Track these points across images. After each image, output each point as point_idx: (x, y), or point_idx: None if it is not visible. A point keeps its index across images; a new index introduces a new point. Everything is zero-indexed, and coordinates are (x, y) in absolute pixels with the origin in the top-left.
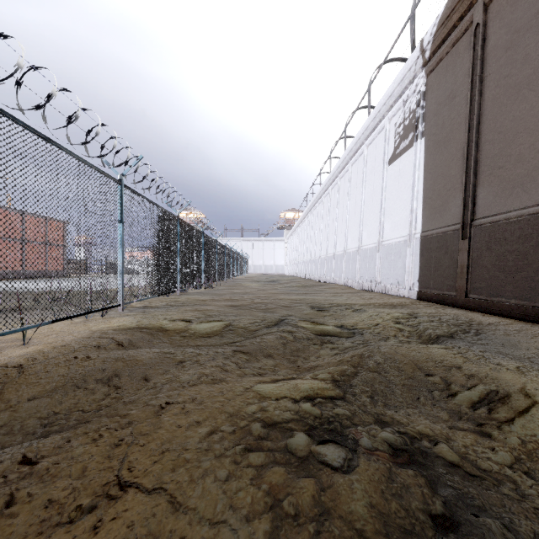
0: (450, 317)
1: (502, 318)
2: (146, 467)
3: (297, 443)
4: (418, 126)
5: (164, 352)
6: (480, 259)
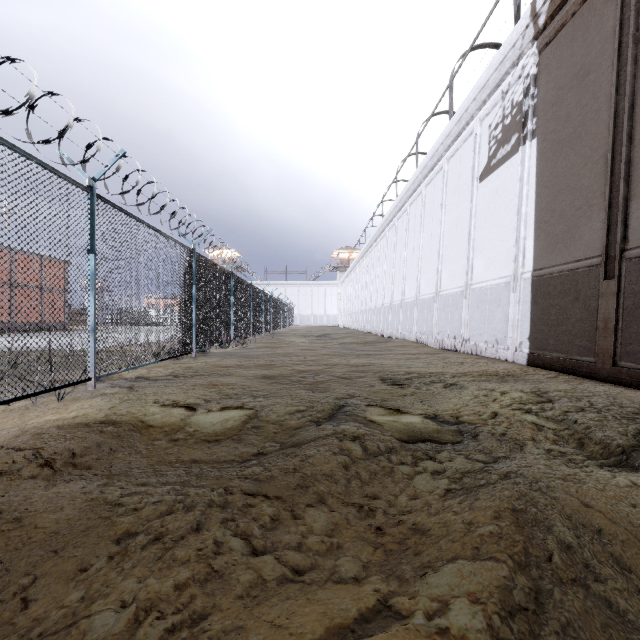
0: (604, 399)
1: None
2: None
3: None
4: (527, 123)
5: (105, 500)
6: (639, 309)
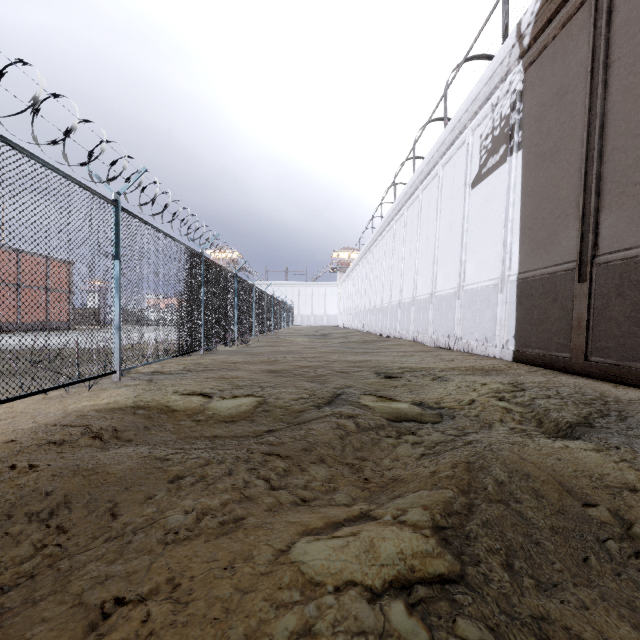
0: (571, 389)
1: None
2: None
3: None
4: (514, 136)
5: (155, 457)
6: (607, 309)
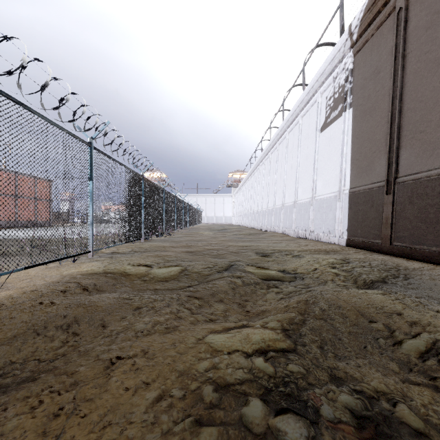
0: (379, 262)
1: (424, 264)
2: None
3: (253, 415)
4: (347, 98)
5: (123, 298)
6: (403, 212)
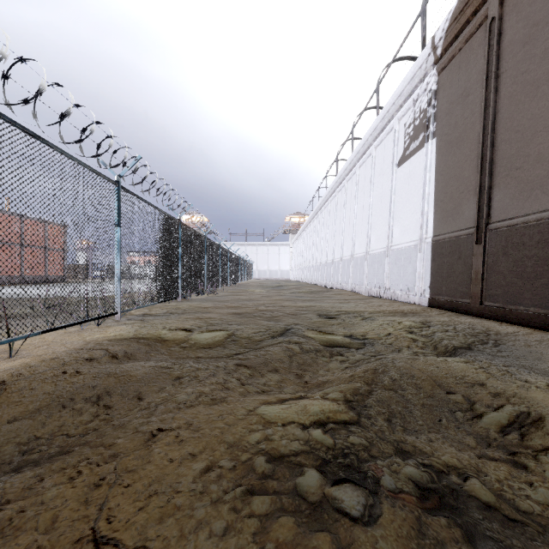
0: (466, 326)
1: (520, 327)
2: (128, 517)
3: (308, 484)
4: (430, 126)
5: (161, 366)
6: (496, 265)
